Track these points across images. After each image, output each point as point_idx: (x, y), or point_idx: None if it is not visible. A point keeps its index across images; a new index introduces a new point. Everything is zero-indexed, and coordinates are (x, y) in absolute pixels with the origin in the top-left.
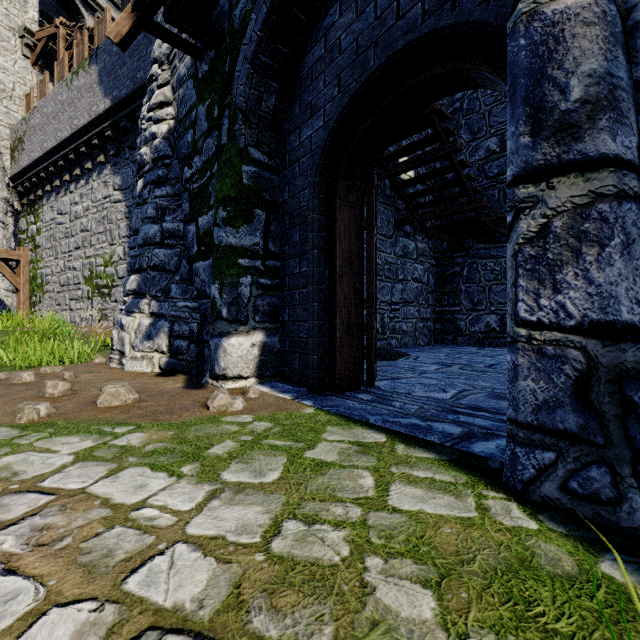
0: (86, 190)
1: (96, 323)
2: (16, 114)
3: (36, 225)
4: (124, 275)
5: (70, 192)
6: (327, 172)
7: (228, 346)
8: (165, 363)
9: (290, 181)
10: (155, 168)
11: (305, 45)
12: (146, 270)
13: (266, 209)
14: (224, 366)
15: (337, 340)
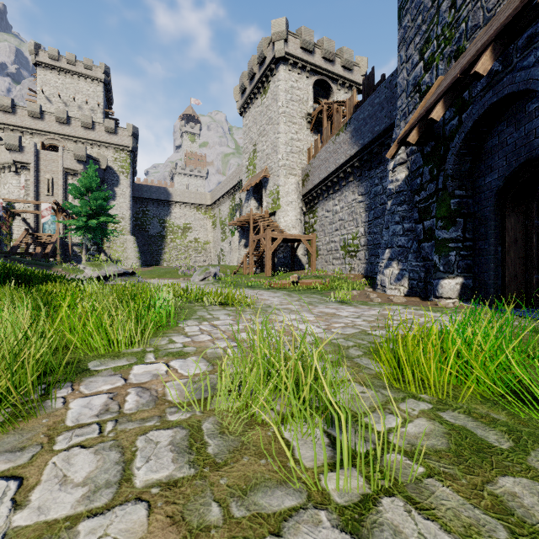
0: (341, 197)
1: (347, 272)
2: (304, 161)
3: (314, 219)
4: (364, 244)
5: (332, 199)
6: (499, 201)
7: (443, 283)
8: (406, 291)
9: (478, 202)
10: (397, 196)
11: (487, 136)
12: (394, 247)
13: (464, 217)
14: (441, 292)
15: (506, 282)
